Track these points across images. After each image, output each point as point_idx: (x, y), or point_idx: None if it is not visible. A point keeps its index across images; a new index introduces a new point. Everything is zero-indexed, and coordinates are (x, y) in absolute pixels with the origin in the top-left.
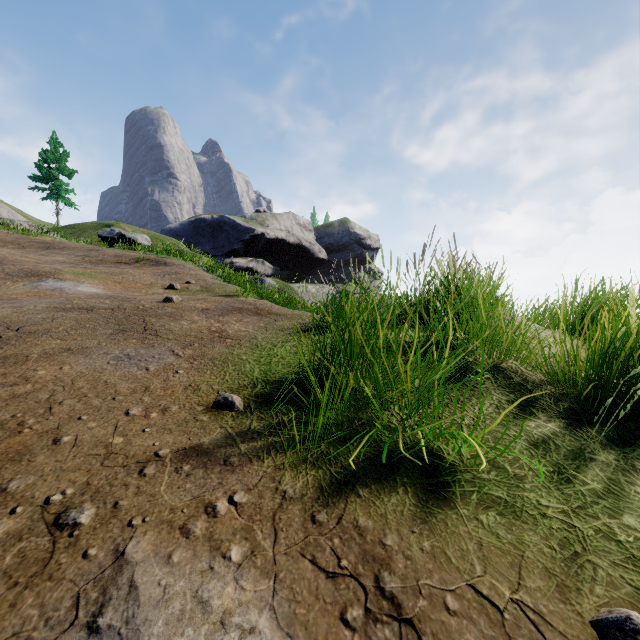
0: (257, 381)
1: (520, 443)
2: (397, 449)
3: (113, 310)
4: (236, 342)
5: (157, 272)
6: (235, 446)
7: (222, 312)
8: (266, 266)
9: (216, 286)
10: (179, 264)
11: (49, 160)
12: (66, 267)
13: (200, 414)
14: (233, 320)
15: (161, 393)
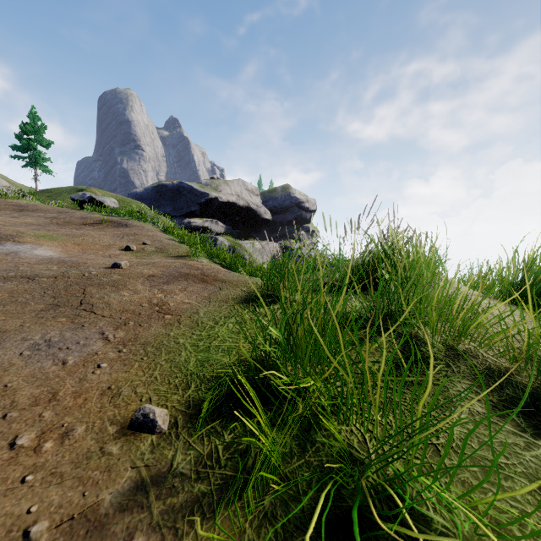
0: (191, 378)
1: (518, 480)
2: (366, 502)
3: (56, 278)
4: (175, 319)
5: (117, 233)
6: (145, 507)
7: (168, 279)
8: (219, 225)
9: (170, 247)
10: (139, 226)
11: (28, 132)
12: (30, 229)
13: (110, 441)
14: (177, 289)
15: (69, 403)
